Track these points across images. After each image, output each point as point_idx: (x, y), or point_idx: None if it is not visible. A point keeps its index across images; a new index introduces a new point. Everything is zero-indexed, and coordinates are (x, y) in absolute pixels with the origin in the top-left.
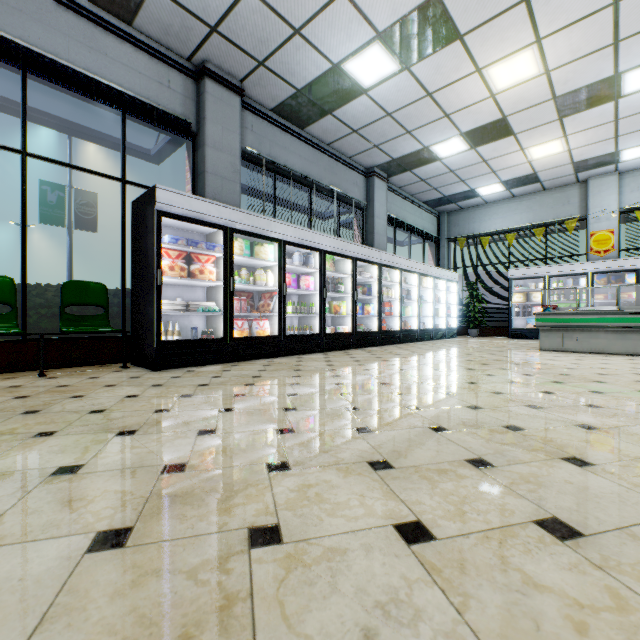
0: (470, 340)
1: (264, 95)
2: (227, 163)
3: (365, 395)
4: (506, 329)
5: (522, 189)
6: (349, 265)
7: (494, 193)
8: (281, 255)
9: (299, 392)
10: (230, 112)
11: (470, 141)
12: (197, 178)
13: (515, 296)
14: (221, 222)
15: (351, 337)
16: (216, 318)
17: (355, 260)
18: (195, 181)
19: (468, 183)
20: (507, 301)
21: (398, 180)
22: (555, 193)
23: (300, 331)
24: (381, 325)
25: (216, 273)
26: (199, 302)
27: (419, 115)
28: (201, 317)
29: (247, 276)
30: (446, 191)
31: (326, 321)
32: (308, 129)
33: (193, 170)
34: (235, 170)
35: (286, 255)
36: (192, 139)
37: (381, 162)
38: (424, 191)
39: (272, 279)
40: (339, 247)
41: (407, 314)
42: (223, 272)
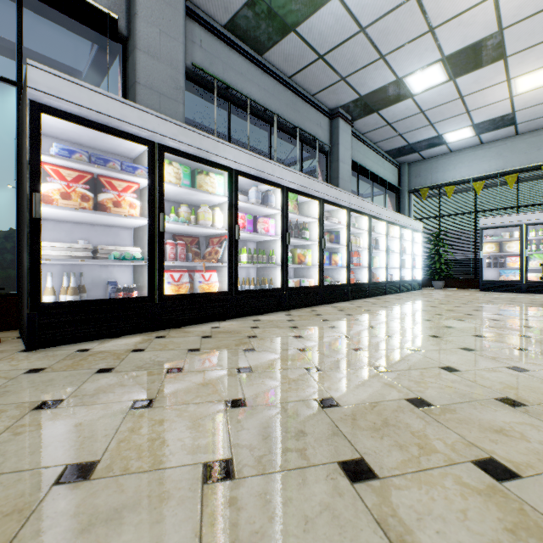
0: (440, 293)
1: (214, 2)
2: (166, 76)
3: (417, 480)
4: (472, 281)
5: (493, 134)
6: (315, 208)
7: (461, 139)
8: (232, 188)
9: (237, 452)
10: (170, 14)
11: (451, 69)
12: (128, 93)
13: (486, 246)
14: (144, 134)
15: (317, 291)
16: (143, 269)
17: (322, 202)
18: (126, 98)
19: (437, 127)
20: (474, 252)
21: (363, 124)
22: (529, 137)
23: (257, 285)
24: (350, 277)
25: (143, 208)
26: (114, 246)
27: (398, 30)
28: (126, 267)
29: (187, 214)
30: (411, 138)
31: (288, 273)
32: (268, 55)
33: (123, 84)
34: (177, 87)
35: (241, 193)
36: (122, 45)
37: (347, 101)
38: (388, 138)
39: (221, 219)
40: (304, 185)
41: (375, 265)
42: (148, 204)
